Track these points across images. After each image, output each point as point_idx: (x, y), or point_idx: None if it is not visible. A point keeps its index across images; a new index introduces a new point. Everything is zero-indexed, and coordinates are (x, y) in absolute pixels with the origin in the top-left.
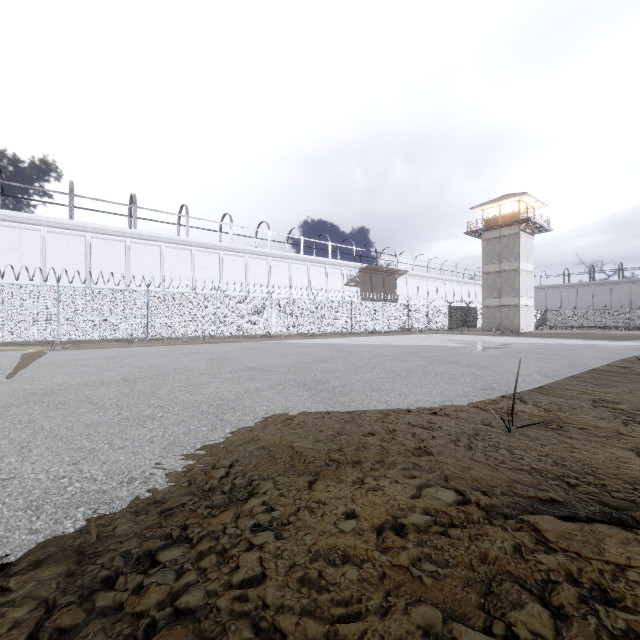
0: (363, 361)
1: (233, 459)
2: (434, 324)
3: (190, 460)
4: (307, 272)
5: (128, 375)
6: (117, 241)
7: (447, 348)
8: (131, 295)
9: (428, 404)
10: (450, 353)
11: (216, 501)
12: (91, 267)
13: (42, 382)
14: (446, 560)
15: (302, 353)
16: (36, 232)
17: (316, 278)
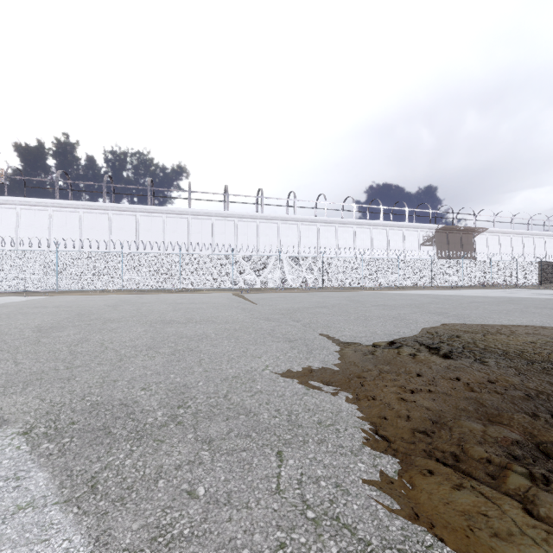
0: (463, 304)
1: (433, 331)
2: (521, 280)
3: (413, 330)
4: (386, 235)
5: (316, 305)
6: (252, 222)
7: (540, 299)
8: (270, 259)
9: (531, 324)
10: (544, 302)
11: (444, 337)
12: (237, 241)
13: (280, 306)
14: (552, 347)
15: (407, 299)
16: (209, 221)
17: (394, 240)
